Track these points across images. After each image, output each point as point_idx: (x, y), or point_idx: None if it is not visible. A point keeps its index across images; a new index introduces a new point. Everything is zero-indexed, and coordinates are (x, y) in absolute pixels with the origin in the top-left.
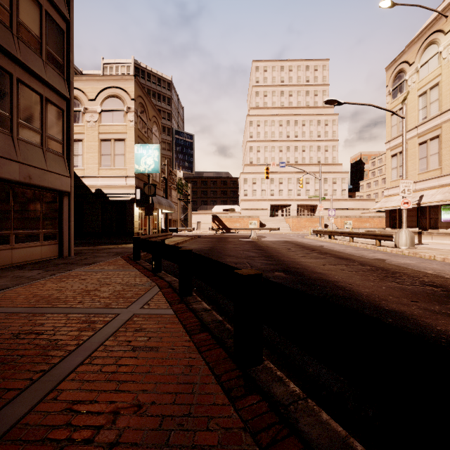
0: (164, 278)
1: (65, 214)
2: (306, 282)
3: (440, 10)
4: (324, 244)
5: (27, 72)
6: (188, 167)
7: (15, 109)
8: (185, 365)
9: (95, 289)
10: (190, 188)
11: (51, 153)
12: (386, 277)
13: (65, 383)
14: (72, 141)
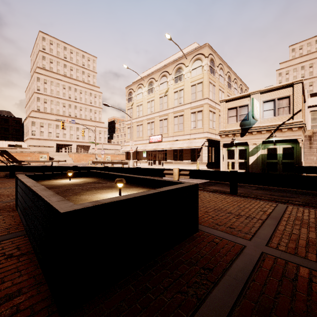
0: None
1: None
2: None
3: (143, 76)
4: None
5: None
6: None
7: None
8: None
9: None
10: None
11: None
12: None
13: None
14: None
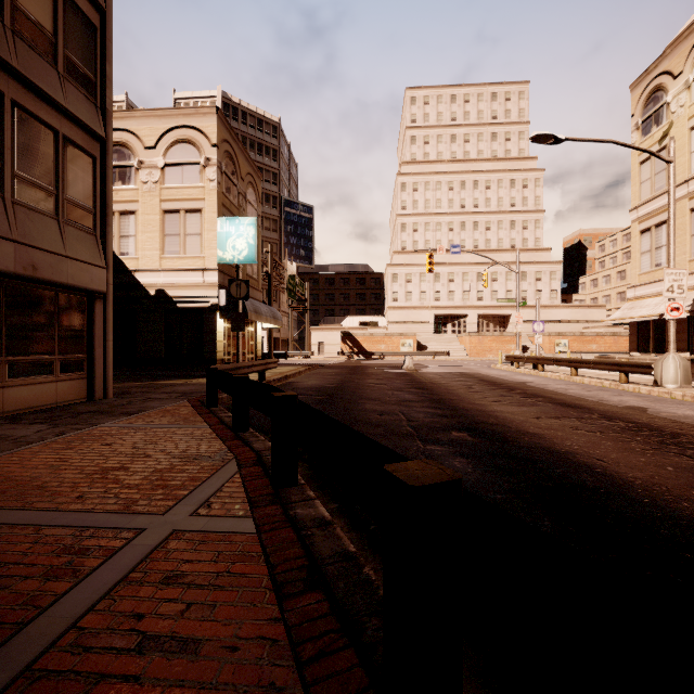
0: (252, 443)
1: (97, 330)
2: (514, 453)
3: None
4: (527, 379)
5: (31, 90)
6: (304, 257)
7: (9, 152)
8: None
9: (121, 466)
10: (307, 290)
11: (74, 228)
12: (664, 444)
13: None
14: (110, 209)
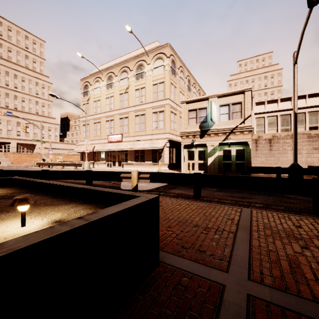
0: None
1: None
2: None
3: (101, 69)
4: None
5: None
6: None
7: None
8: None
9: None
10: None
11: None
12: None
13: None
14: None
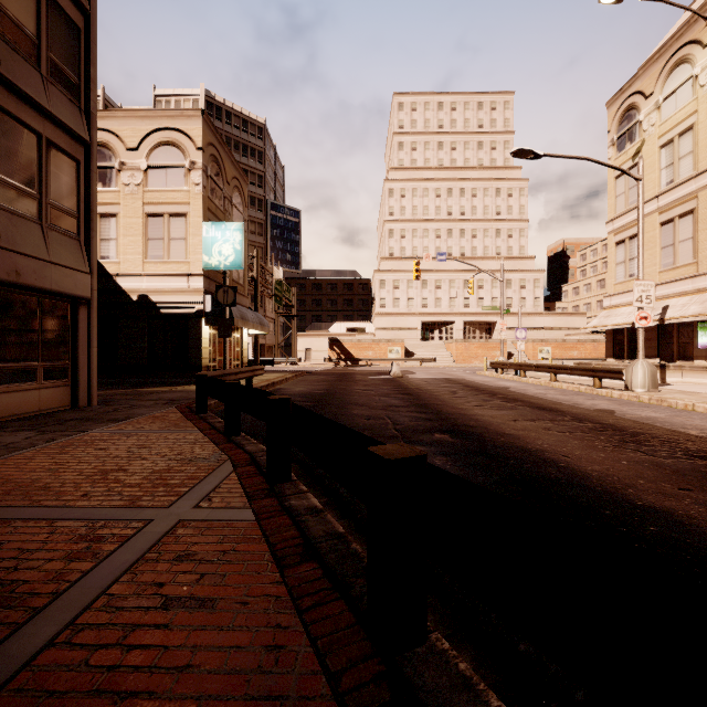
0: (245, 445)
1: (81, 336)
2: (490, 452)
3: (695, 9)
4: (510, 384)
5: (14, 93)
6: (291, 262)
7: None
8: (267, 645)
9: (119, 468)
10: (294, 295)
11: (57, 233)
12: (623, 442)
13: (0, 700)
14: (95, 214)
